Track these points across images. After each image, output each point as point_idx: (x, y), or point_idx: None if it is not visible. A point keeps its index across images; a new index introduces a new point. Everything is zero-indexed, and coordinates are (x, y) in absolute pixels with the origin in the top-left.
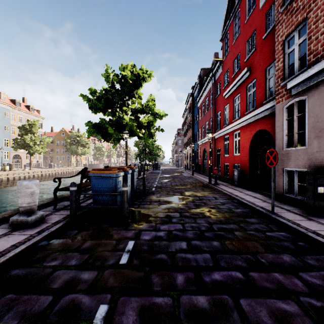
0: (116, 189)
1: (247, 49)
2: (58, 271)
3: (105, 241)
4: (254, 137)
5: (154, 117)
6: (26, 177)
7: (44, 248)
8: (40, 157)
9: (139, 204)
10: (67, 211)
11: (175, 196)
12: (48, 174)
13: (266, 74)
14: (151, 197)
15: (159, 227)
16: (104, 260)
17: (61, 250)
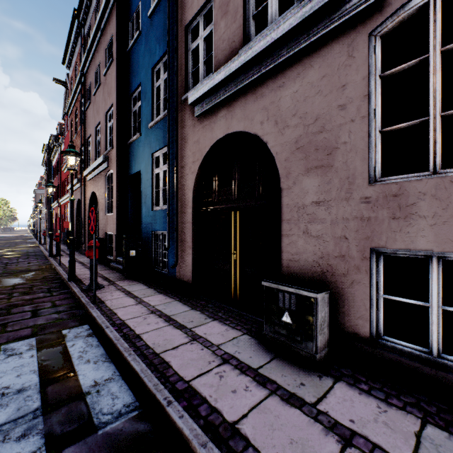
0: None
1: None
2: None
3: None
4: None
5: None
6: None
7: None
8: None
9: None
10: None
11: None
12: None
13: None
14: None
15: None
16: None
17: None
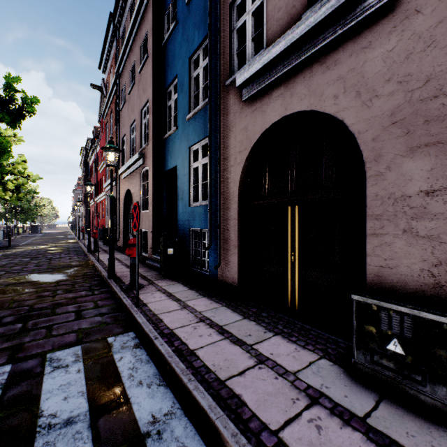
0: None
1: None
2: None
3: None
4: None
5: (26, 179)
6: None
7: None
8: None
9: (5, 249)
10: None
11: (38, 246)
12: None
13: None
14: (16, 247)
15: (17, 252)
16: None
17: None
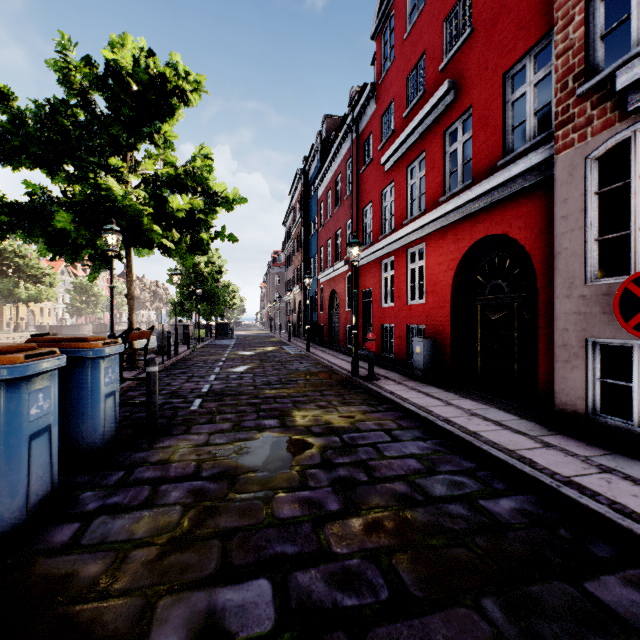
0: None
1: (446, 39)
2: None
3: None
4: (465, 257)
5: (211, 203)
6: None
7: None
8: None
9: (95, 513)
10: None
11: (262, 434)
12: None
13: (504, 89)
14: (172, 451)
15: None
16: None
17: None
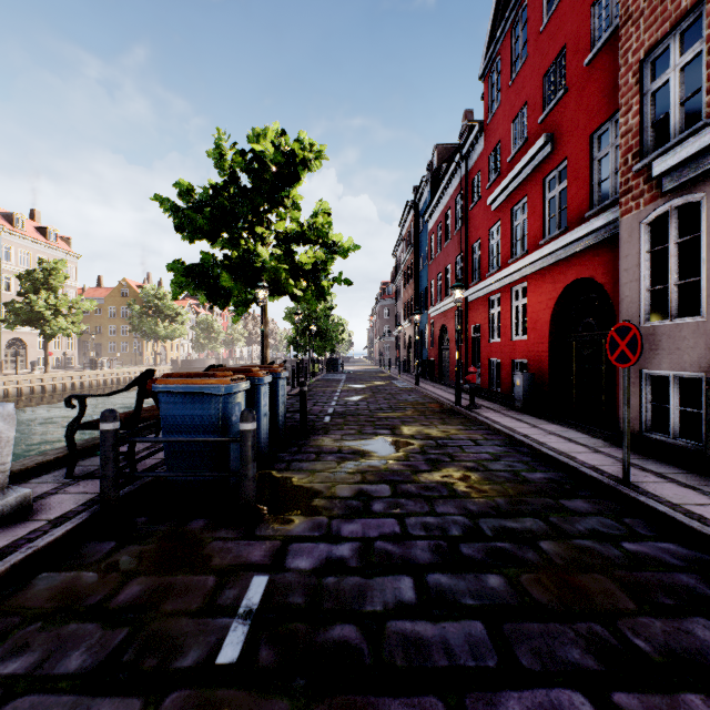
0: (227, 425)
1: (546, 93)
2: (17, 701)
3: (185, 577)
4: (562, 297)
5: (329, 253)
6: (36, 390)
7: (3, 606)
8: (70, 344)
9: (291, 461)
10: (99, 484)
11: (378, 437)
12: (88, 383)
13: (591, 147)
14: (321, 441)
15: (338, 529)
16: (169, 653)
17: (49, 613)
